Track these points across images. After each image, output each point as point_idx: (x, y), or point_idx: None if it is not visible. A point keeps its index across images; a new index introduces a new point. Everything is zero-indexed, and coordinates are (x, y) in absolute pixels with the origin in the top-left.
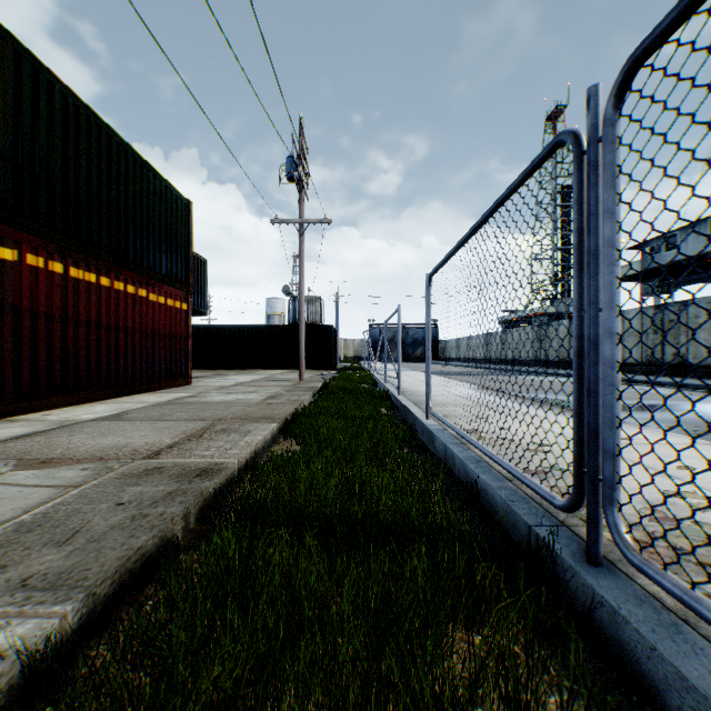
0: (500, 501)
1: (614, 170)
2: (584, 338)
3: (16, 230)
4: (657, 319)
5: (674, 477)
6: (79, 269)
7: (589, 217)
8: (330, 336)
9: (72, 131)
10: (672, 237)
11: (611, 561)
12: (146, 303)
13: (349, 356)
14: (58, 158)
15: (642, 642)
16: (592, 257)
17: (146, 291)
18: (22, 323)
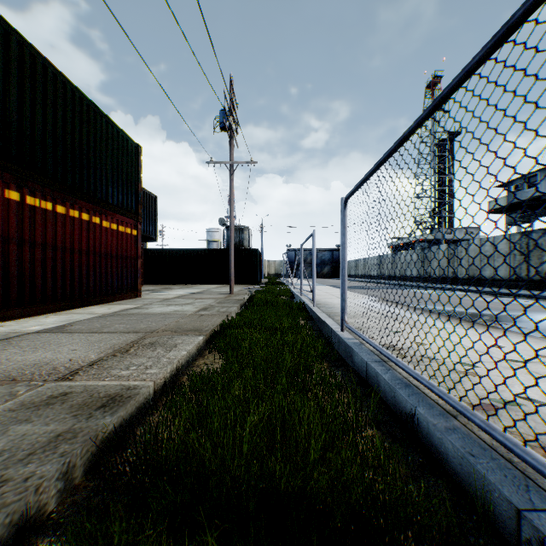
0: (453, 451)
1: None
2: None
3: None
4: (523, 243)
5: None
6: (35, 198)
7: None
8: (256, 257)
9: (28, 77)
10: (533, 176)
11: None
12: (99, 229)
13: (271, 273)
14: (14, 99)
15: None
16: None
17: (99, 219)
18: None
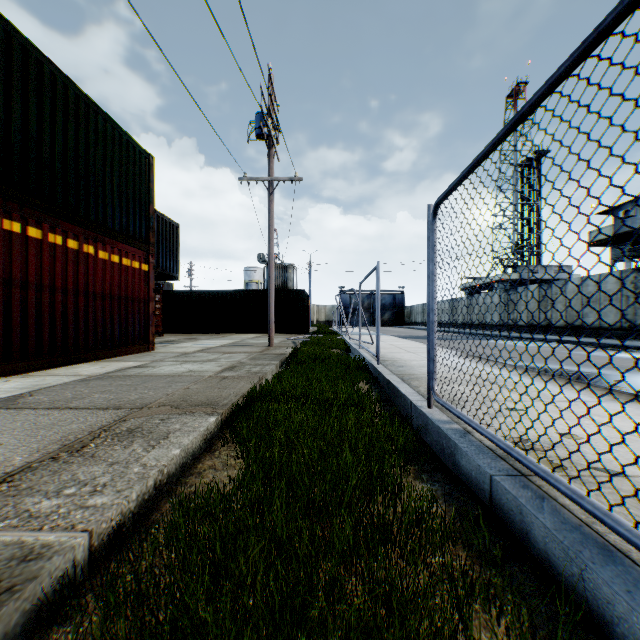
0: None
1: None
2: None
3: None
4: (639, 282)
5: None
6: None
7: None
8: (302, 300)
9: None
10: None
11: None
12: (93, 261)
13: (321, 320)
14: None
15: None
16: None
17: (93, 248)
18: None
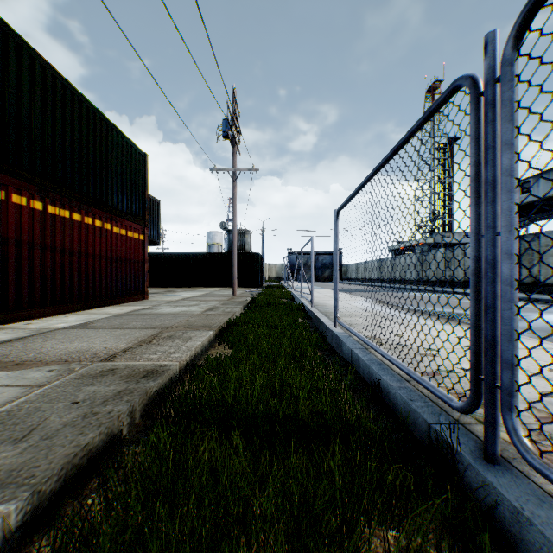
0: (401, 400)
1: (513, 106)
2: (481, 259)
3: (3, 175)
4: None
5: (547, 378)
6: (55, 207)
7: (487, 150)
8: (257, 261)
9: (50, 96)
10: (527, 183)
11: (506, 459)
12: (110, 235)
13: (272, 276)
14: (38, 117)
15: (549, 545)
16: (490, 186)
17: (110, 225)
18: (8, 250)
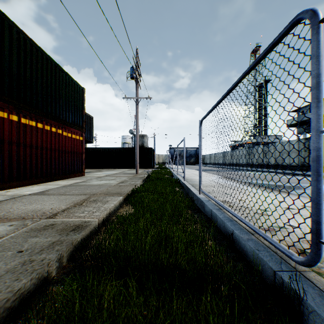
0: (250, 249)
1: None
2: (321, 149)
3: None
4: (306, 144)
5: None
6: (26, 119)
7: None
8: (151, 152)
9: (22, 50)
10: None
11: None
12: (61, 136)
13: (160, 162)
14: (15, 63)
15: None
16: None
17: (61, 130)
18: None
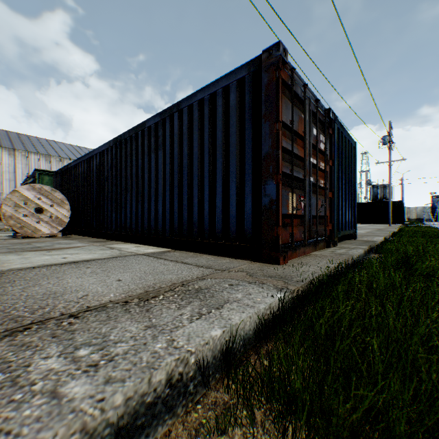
0: None
1: None
2: None
3: None
4: None
5: None
6: None
7: None
8: (400, 206)
9: None
10: None
11: None
12: None
13: (411, 218)
14: None
15: None
16: None
17: None
18: None
